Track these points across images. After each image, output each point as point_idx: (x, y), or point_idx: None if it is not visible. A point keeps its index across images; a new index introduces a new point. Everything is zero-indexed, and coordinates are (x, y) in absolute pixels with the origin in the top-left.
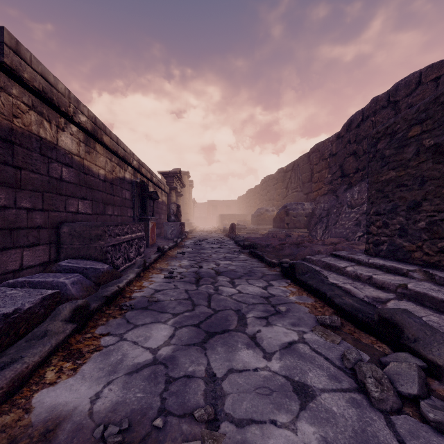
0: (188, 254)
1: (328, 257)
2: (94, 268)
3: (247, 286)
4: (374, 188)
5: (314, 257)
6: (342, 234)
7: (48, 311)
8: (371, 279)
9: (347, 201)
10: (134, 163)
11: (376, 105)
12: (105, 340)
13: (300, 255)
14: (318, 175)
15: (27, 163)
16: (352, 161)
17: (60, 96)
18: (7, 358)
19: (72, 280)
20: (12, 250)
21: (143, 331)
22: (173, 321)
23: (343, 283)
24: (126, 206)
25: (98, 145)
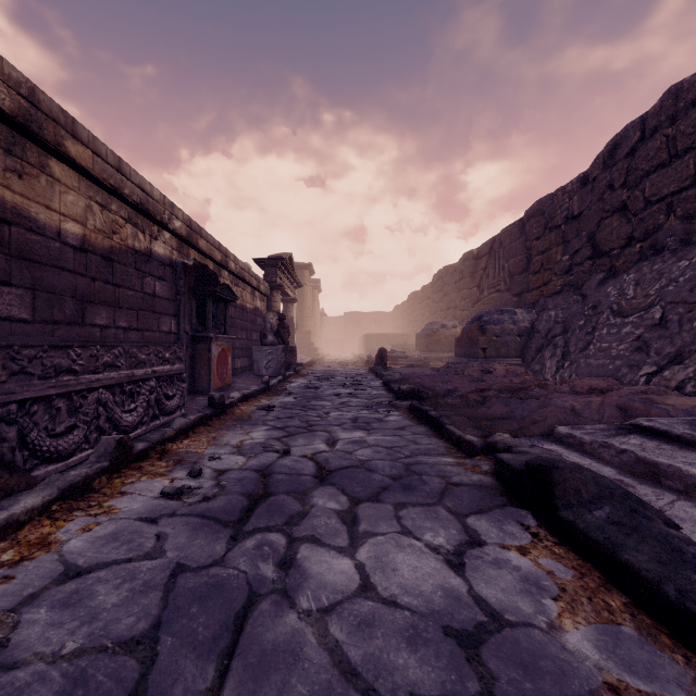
0: (279, 410)
1: (630, 437)
2: None
3: (394, 549)
4: None
5: (583, 431)
6: (604, 368)
7: None
8: None
9: (610, 303)
10: (177, 225)
11: (677, 102)
12: None
13: (537, 423)
14: (541, 258)
15: None
16: (618, 223)
17: None
18: None
19: None
20: None
21: None
22: None
23: None
24: (156, 311)
25: (57, 164)
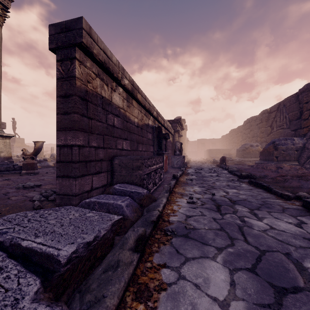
0: (195, 181)
1: None
2: (137, 192)
3: (275, 221)
4: None
5: None
6: None
7: (115, 234)
8: None
9: None
10: (154, 113)
11: None
12: (165, 275)
13: None
14: (308, 112)
15: (95, 115)
16: None
17: (114, 66)
18: (92, 296)
19: (126, 203)
20: (87, 176)
21: (197, 268)
22: (221, 258)
23: None
24: (149, 144)
25: (133, 101)
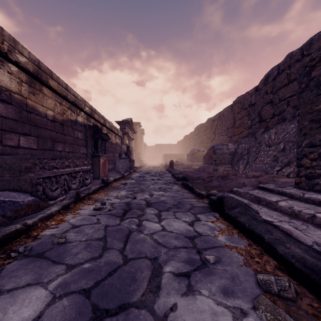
0: (129, 185)
1: (255, 190)
2: (13, 201)
3: (172, 221)
4: (307, 119)
5: (241, 189)
6: (261, 168)
7: None
8: (315, 218)
9: (265, 141)
10: (86, 109)
11: (291, 60)
12: None
13: (227, 187)
14: (239, 121)
15: None
16: (269, 108)
17: None
18: None
19: None
20: None
21: (0, 306)
22: (59, 281)
23: (278, 221)
24: (79, 144)
25: (45, 88)
